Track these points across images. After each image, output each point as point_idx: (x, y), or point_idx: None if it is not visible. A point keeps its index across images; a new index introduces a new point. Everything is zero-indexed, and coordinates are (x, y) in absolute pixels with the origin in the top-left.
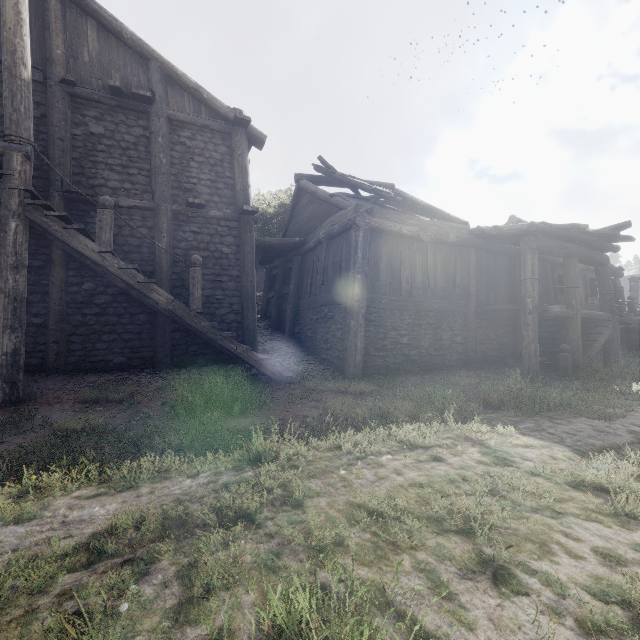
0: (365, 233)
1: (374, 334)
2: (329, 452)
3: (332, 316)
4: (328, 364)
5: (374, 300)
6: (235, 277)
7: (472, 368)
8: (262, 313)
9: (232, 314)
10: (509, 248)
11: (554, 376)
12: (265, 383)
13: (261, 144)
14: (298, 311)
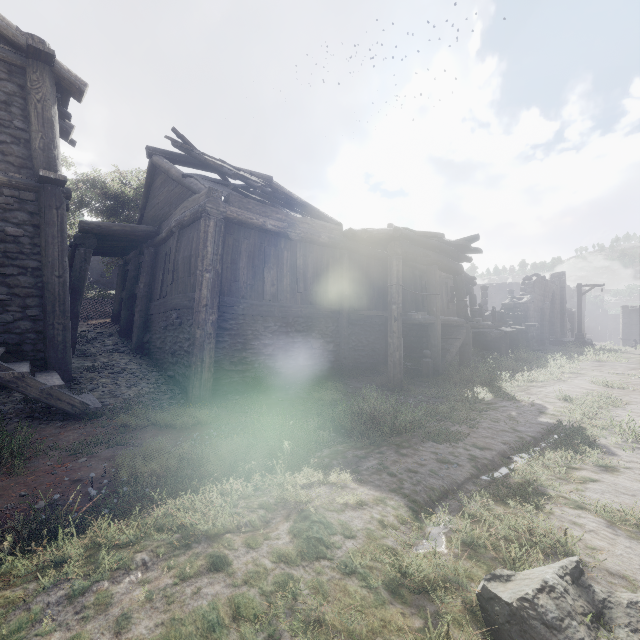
0: (217, 223)
1: (230, 345)
2: (22, 586)
3: (180, 323)
4: (174, 383)
5: (230, 304)
6: (31, 269)
7: (344, 377)
8: (113, 316)
9: (26, 321)
10: (381, 253)
11: (418, 382)
12: (58, 420)
13: (78, 93)
14: (149, 315)
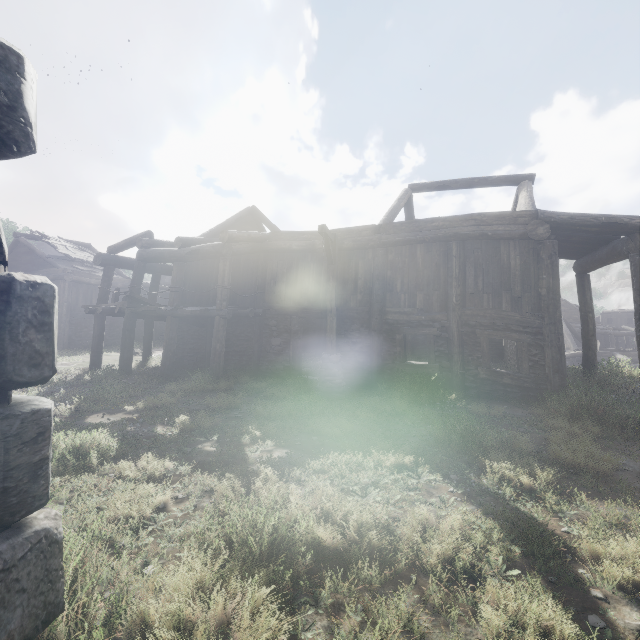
0: (70, 284)
1: (75, 330)
2: None
3: None
4: None
5: (75, 314)
6: None
7: None
8: None
9: None
10: None
11: None
12: None
13: None
14: None
